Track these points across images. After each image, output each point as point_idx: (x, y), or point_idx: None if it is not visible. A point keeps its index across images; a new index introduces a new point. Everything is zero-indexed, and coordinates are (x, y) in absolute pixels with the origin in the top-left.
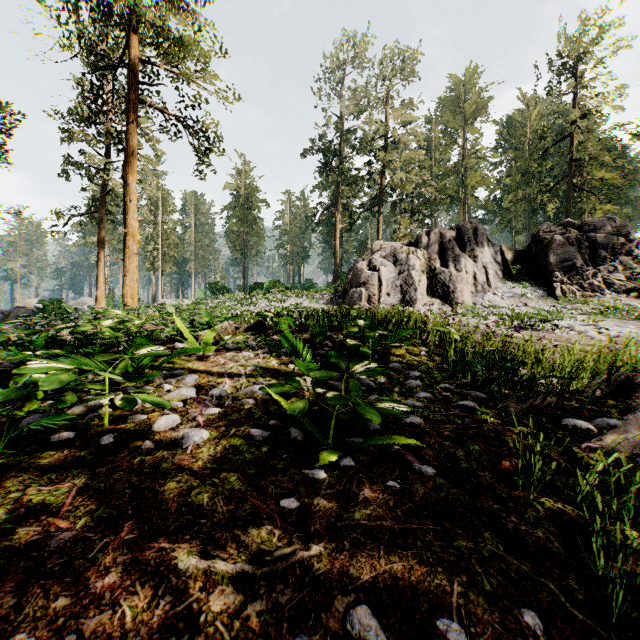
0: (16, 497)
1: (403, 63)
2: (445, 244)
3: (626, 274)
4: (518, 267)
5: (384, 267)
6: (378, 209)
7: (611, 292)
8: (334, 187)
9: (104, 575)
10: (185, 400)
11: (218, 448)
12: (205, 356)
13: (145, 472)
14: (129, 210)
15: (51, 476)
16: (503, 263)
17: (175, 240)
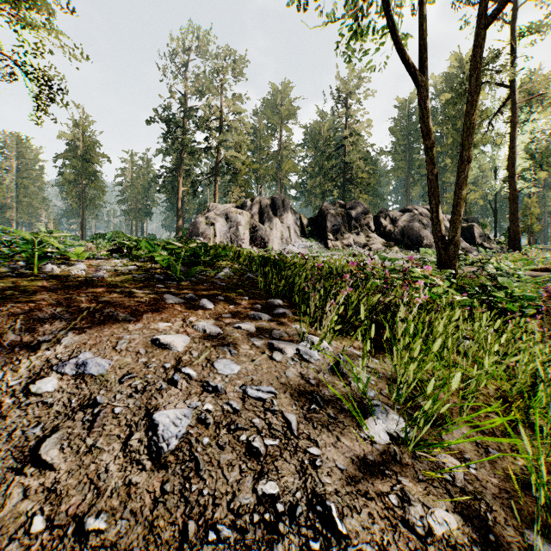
0: (11, 283)
1: (235, 64)
2: (263, 209)
3: (365, 236)
4: (309, 229)
5: (218, 222)
6: (215, 178)
7: (357, 246)
8: (177, 154)
9: (86, 290)
10: (82, 269)
11: (117, 278)
12: (80, 261)
13: (80, 280)
14: None
15: (23, 280)
16: (301, 226)
17: None
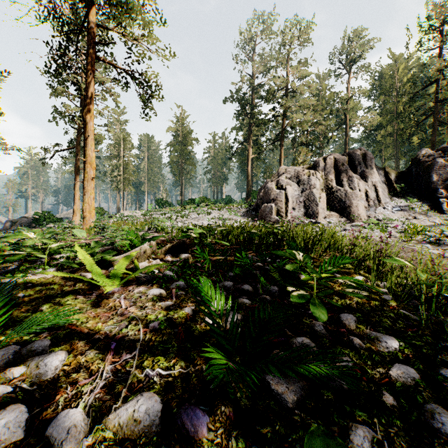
0: None
1: (299, 32)
2: (339, 167)
3: None
4: (402, 185)
5: (289, 186)
6: (280, 143)
7: None
8: (247, 128)
9: None
10: None
11: None
12: (108, 295)
13: None
14: (87, 143)
15: None
16: (387, 182)
17: (132, 168)
